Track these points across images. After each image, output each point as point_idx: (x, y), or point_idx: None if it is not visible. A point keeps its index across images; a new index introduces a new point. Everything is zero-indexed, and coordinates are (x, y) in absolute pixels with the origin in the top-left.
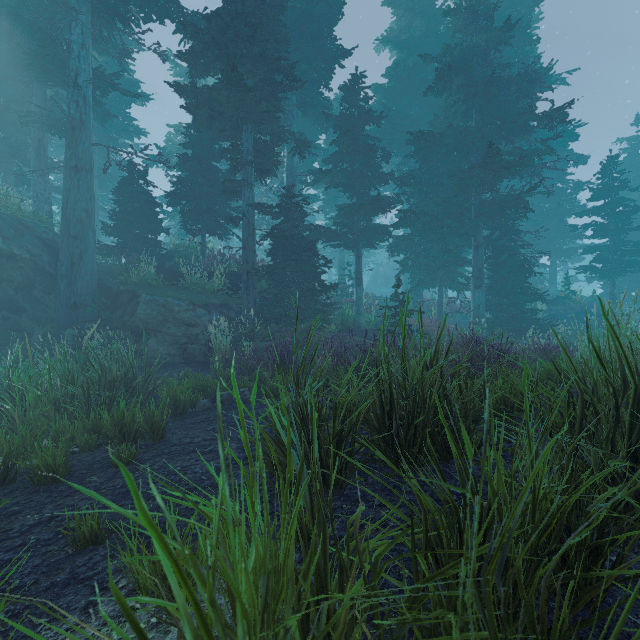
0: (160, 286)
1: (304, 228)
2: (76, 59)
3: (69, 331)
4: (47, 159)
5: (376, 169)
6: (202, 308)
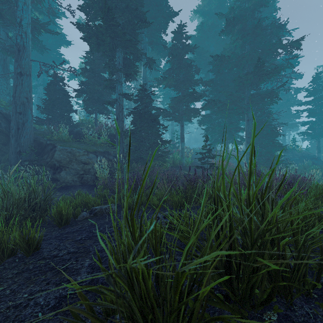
0: (70, 141)
1: (151, 108)
2: (21, 11)
3: (13, 167)
4: (8, 71)
5: (192, 77)
6: (93, 154)
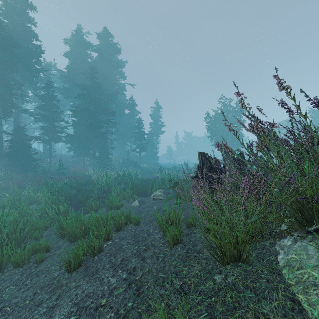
0: None
1: (26, 140)
2: None
3: None
4: None
5: (58, 116)
6: None
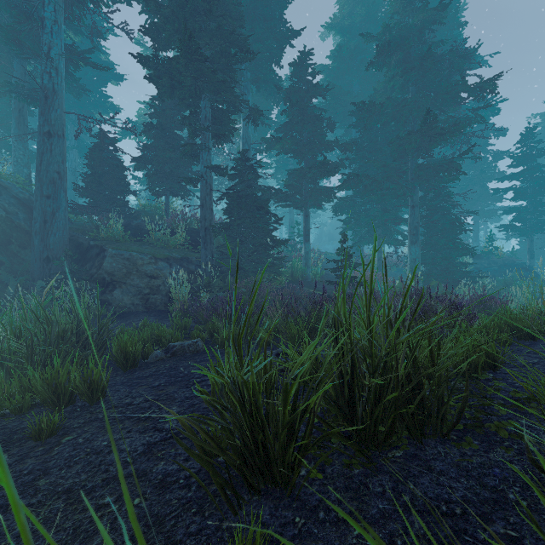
0: (127, 242)
1: (257, 189)
2: (49, 34)
3: (39, 283)
4: (26, 128)
5: (322, 137)
6: (164, 261)
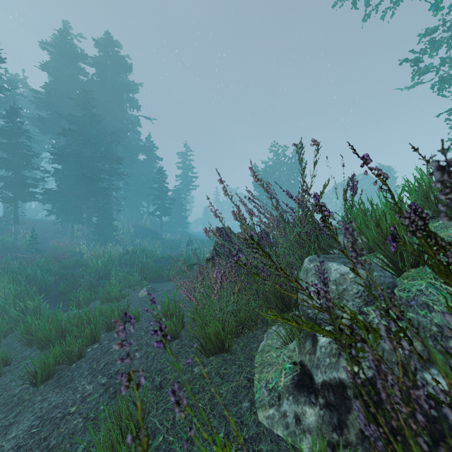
0: None
1: None
2: None
3: None
4: None
5: (29, 161)
6: None
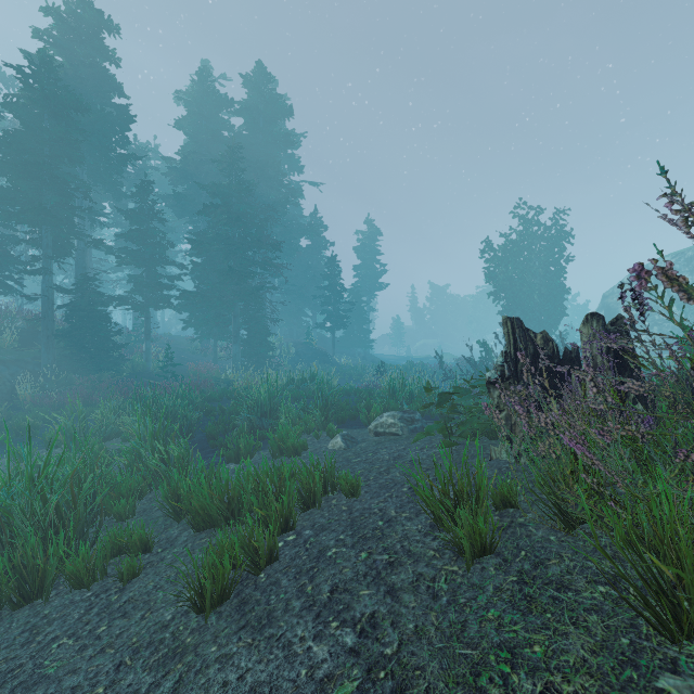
0: None
1: (99, 304)
2: None
3: None
4: None
5: (163, 253)
6: (1, 364)
